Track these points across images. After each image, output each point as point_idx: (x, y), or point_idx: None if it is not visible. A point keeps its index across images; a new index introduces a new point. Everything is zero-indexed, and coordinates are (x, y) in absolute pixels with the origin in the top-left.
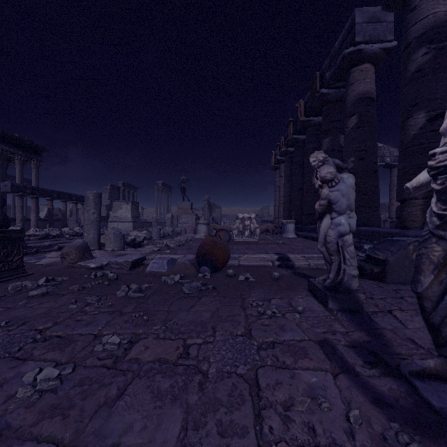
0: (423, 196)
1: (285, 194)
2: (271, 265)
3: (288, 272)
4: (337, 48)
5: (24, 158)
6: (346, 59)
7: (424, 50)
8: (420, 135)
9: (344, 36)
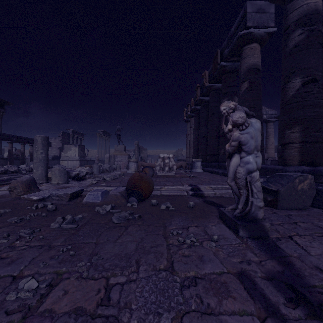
0: (299, 141)
1: (194, 140)
2: (186, 195)
3: (200, 200)
4: (233, 31)
5: None
6: (240, 39)
7: (300, 31)
8: (297, 95)
9: (239, 22)
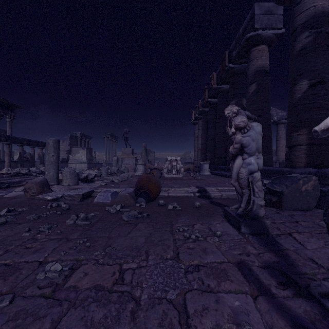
0: (306, 143)
1: (202, 142)
2: (193, 196)
3: (206, 201)
4: (241, 33)
5: (0, 113)
6: (247, 41)
7: (307, 34)
8: (304, 97)
9: (246, 24)
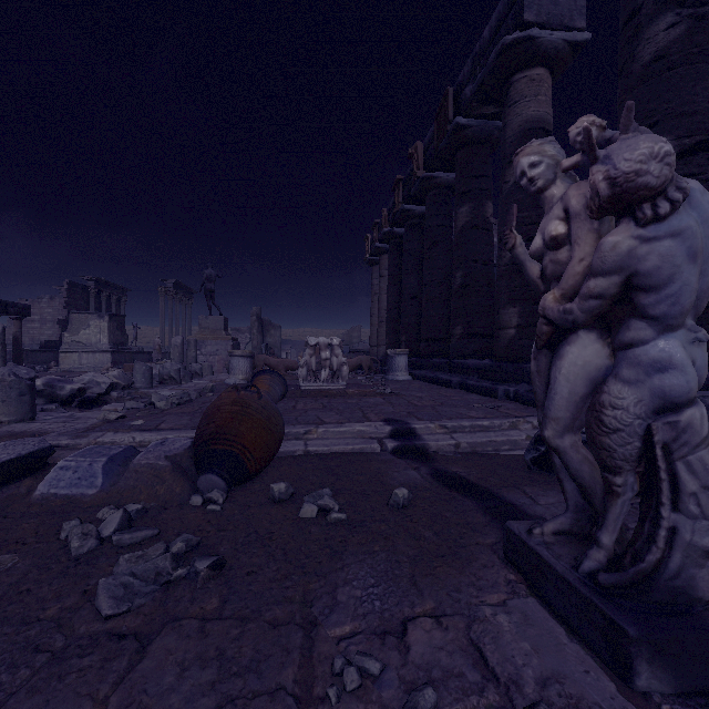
0: None
1: (389, 306)
2: (378, 451)
3: (422, 472)
4: (488, 39)
5: None
6: (506, 53)
7: (671, 18)
8: None
9: (502, 15)
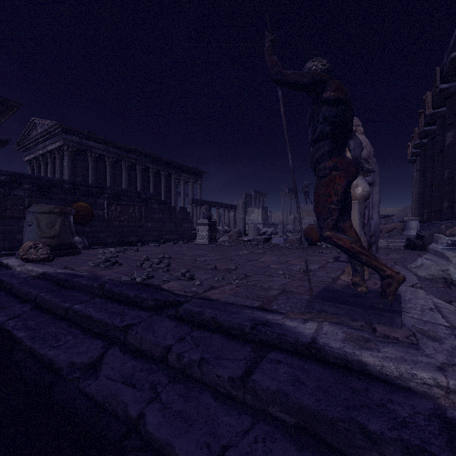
0: None
1: (419, 190)
2: None
3: None
4: (451, 47)
5: (194, 181)
6: (454, 61)
7: None
8: None
9: (455, 37)
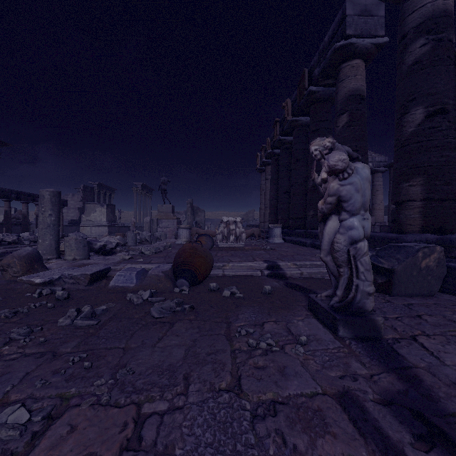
0: (421, 198)
1: (271, 197)
2: (260, 275)
3: (280, 283)
4: (327, 42)
5: None
6: (336, 53)
7: (423, 41)
8: (418, 132)
9: (335, 29)
